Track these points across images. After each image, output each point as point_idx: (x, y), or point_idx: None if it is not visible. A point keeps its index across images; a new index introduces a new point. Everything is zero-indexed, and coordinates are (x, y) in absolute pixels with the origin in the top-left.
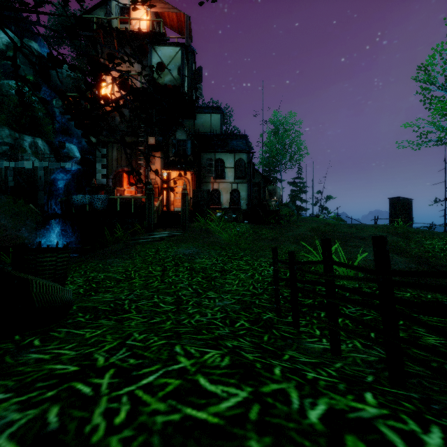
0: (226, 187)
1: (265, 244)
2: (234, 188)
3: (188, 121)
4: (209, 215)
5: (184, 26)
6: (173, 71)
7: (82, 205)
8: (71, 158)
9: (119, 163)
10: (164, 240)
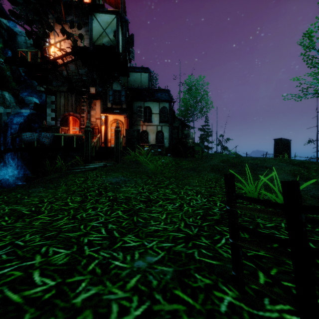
0: (153, 129)
1: (186, 173)
2: (159, 130)
3: (123, 77)
4: (138, 150)
5: (119, 2)
6: (110, 34)
7: (31, 141)
8: (26, 104)
9: (65, 108)
10: (96, 170)
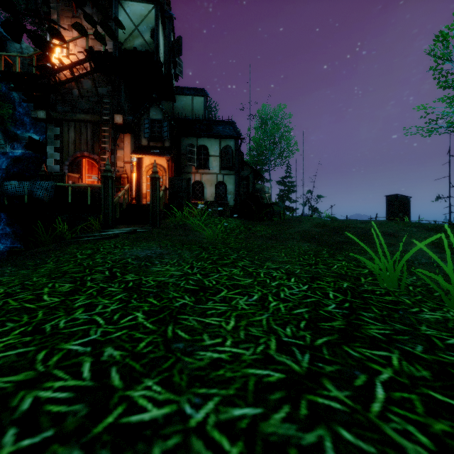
0: (210, 179)
1: (262, 242)
2: (219, 181)
3: (166, 103)
4: (188, 208)
5: None
6: (145, 34)
7: (19, 195)
8: (16, 140)
9: (77, 146)
10: (118, 238)
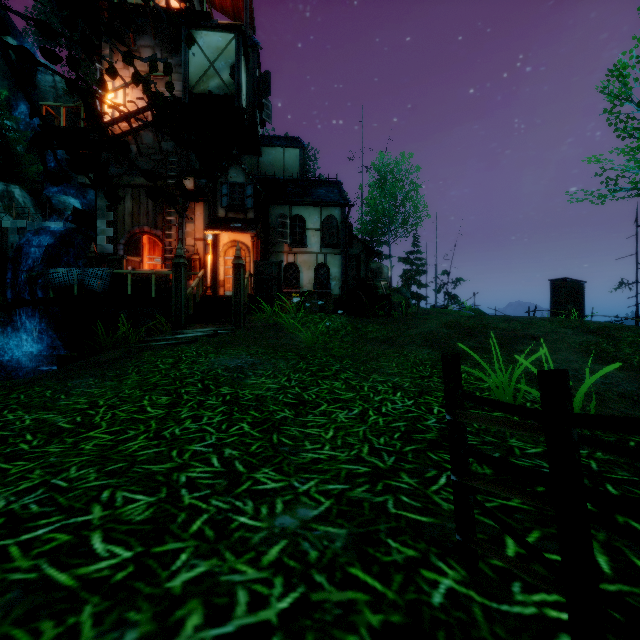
0: (308, 260)
1: (374, 348)
2: (320, 262)
3: (249, 158)
4: (280, 302)
5: (241, 7)
6: (223, 72)
7: (67, 285)
8: (57, 211)
9: (135, 219)
10: (197, 342)
